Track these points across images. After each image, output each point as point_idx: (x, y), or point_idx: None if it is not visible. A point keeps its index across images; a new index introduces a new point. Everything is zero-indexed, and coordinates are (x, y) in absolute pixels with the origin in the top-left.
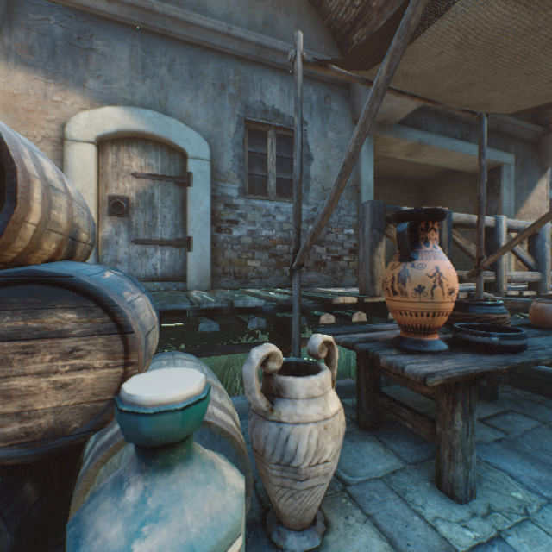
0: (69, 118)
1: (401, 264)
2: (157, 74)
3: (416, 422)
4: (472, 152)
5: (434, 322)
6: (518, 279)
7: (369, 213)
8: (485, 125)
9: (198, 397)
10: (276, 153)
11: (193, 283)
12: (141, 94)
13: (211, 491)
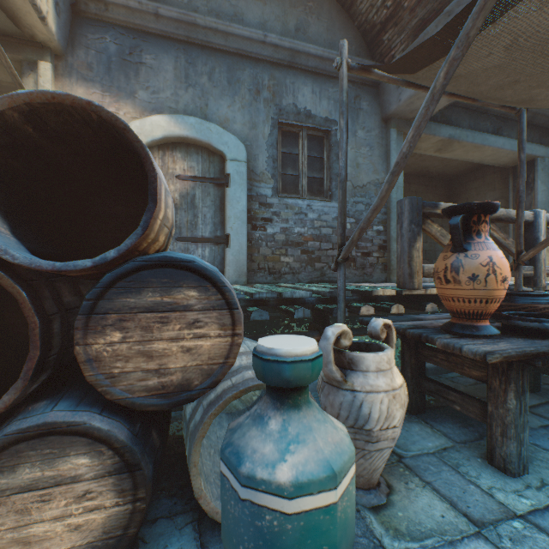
0: None
1: (453, 254)
2: (198, 83)
3: (465, 403)
4: (504, 146)
5: (486, 308)
6: None
7: (407, 209)
8: (524, 120)
9: (318, 353)
10: (307, 153)
11: (231, 278)
12: (184, 102)
13: (329, 428)
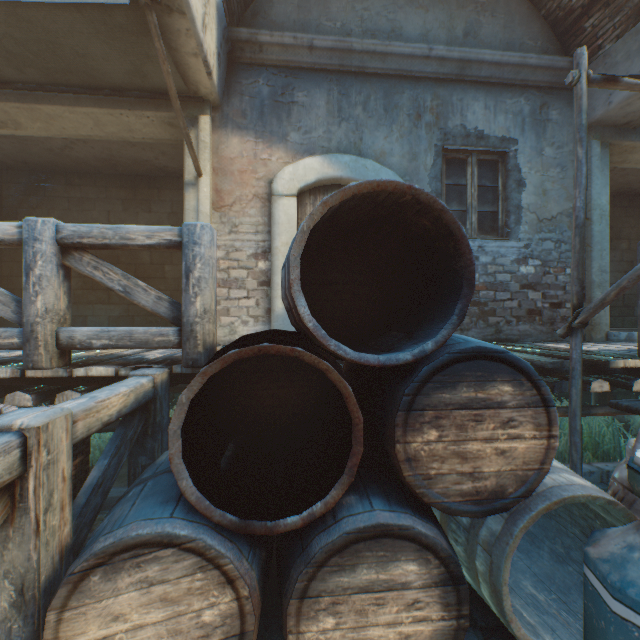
0: (274, 174)
1: None
2: (352, 115)
3: None
4: None
5: None
6: None
7: None
8: None
9: None
10: (476, 183)
11: None
12: (337, 139)
13: None
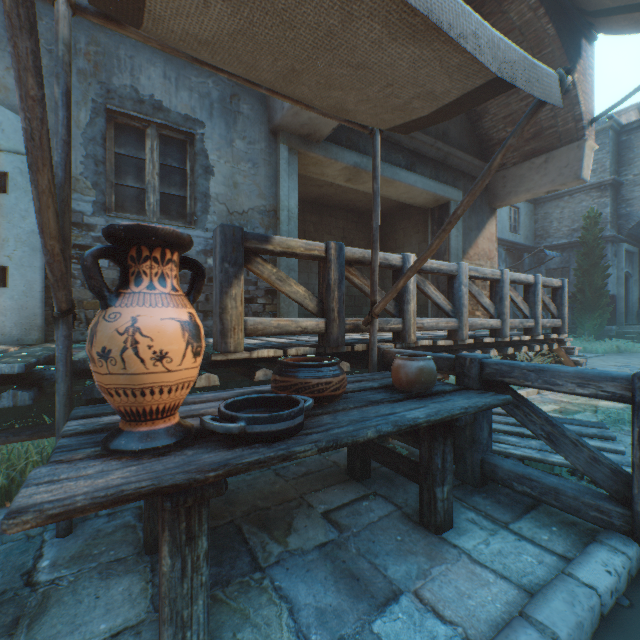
0: None
1: (100, 312)
2: None
3: None
4: (417, 183)
5: (142, 403)
6: (432, 326)
7: (219, 241)
8: (378, 143)
9: None
10: (161, 160)
11: (10, 334)
12: None
13: None
